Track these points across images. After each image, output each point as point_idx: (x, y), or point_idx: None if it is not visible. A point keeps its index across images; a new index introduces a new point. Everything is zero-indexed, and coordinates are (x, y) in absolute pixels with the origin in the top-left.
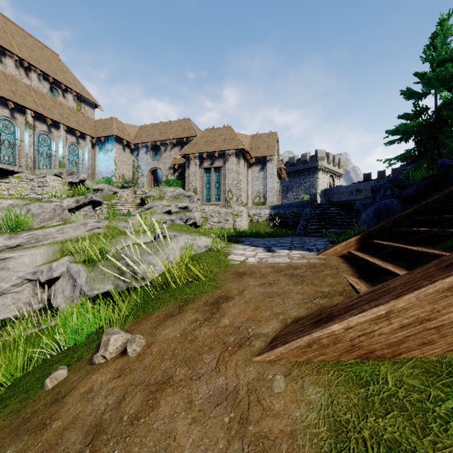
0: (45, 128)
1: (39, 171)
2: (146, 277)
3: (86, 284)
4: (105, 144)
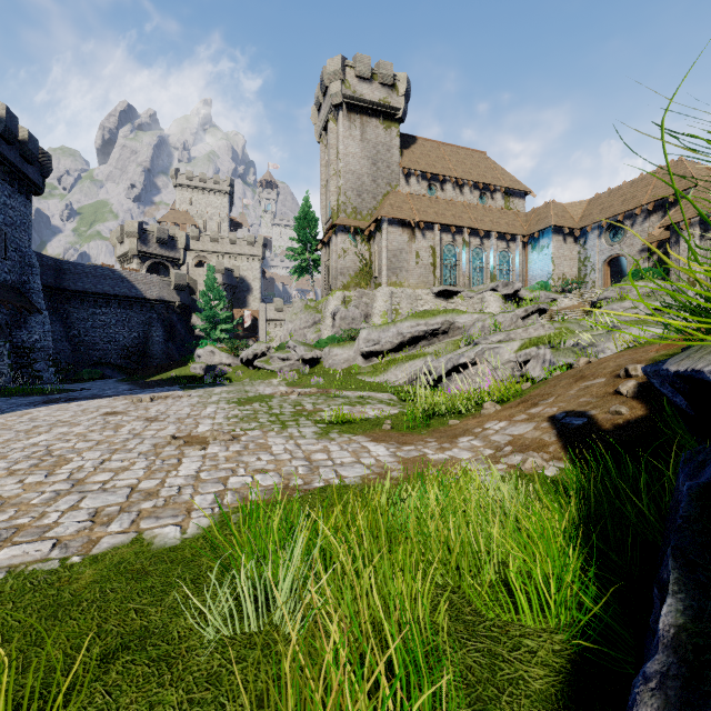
0: (478, 241)
1: (476, 288)
2: (598, 357)
3: (554, 358)
4: (539, 241)
